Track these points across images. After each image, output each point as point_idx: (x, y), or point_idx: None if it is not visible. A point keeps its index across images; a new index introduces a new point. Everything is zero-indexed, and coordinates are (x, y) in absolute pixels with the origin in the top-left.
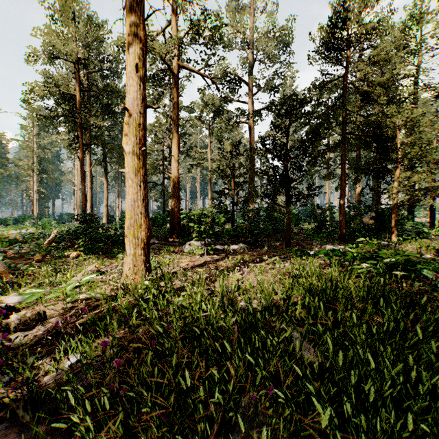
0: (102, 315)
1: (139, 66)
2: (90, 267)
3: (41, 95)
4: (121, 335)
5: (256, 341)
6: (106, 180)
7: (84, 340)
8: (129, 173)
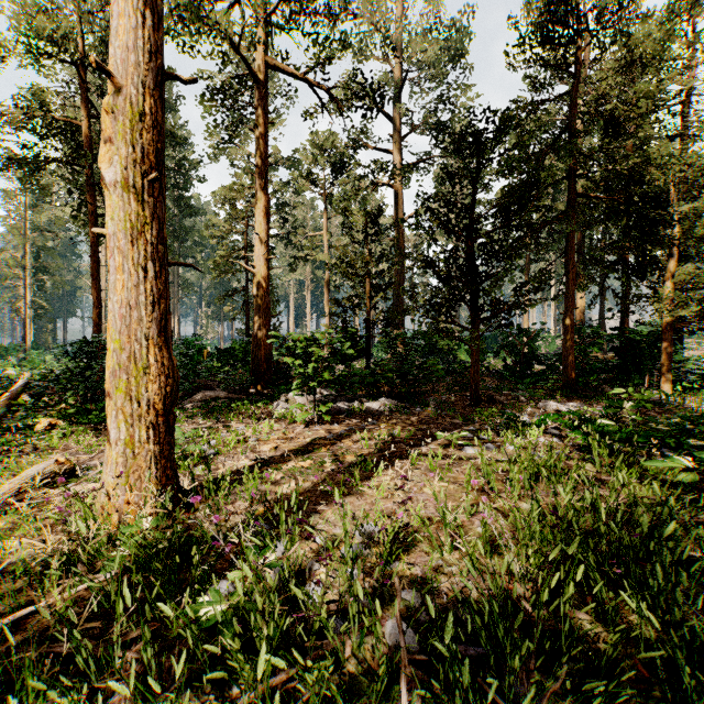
0: None
1: None
2: (43, 464)
3: (13, 121)
4: None
5: None
6: None
7: None
8: (116, 237)
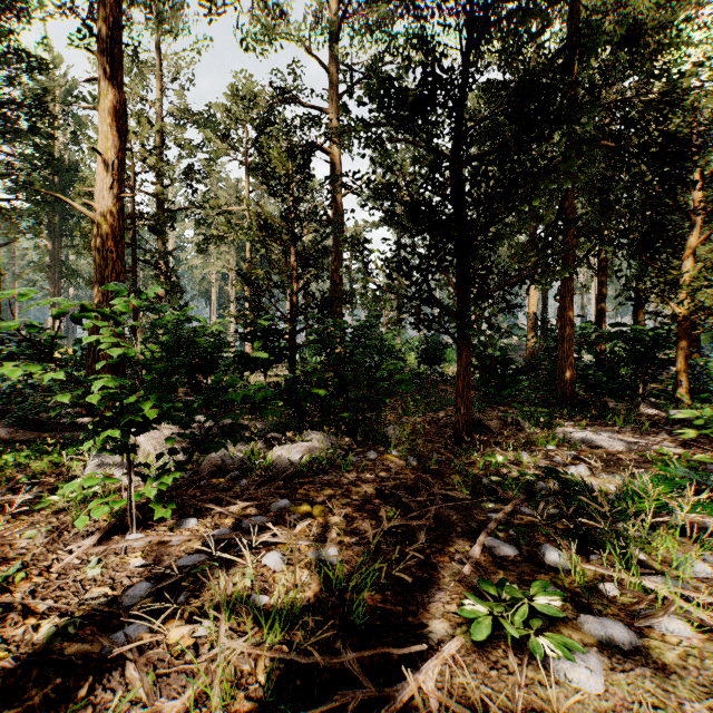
0: None
1: None
2: None
3: None
4: None
5: None
6: None
7: None
8: None
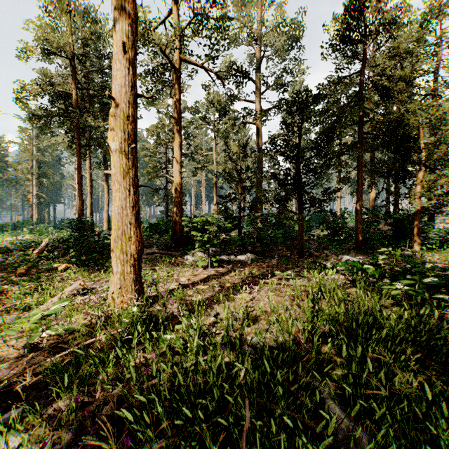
0: (66, 364)
1: (128, 47)
2: (74, 285)
3: (34, 93)
4: (86, 398)
5: (282, 444)
6: (107, 184)
7: (30, 411)
8: (116, 175)
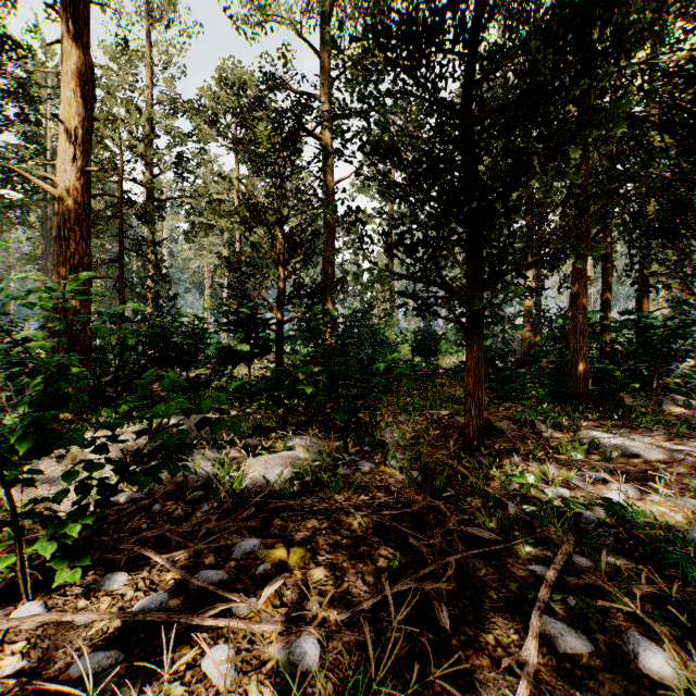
0: None
1: None
2: None
3: None
4: None
5: None
6: None
7: None
8: None
